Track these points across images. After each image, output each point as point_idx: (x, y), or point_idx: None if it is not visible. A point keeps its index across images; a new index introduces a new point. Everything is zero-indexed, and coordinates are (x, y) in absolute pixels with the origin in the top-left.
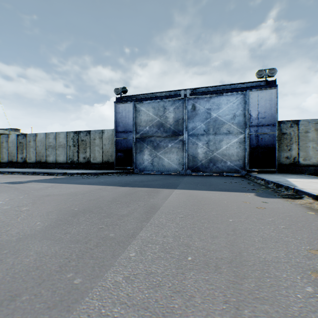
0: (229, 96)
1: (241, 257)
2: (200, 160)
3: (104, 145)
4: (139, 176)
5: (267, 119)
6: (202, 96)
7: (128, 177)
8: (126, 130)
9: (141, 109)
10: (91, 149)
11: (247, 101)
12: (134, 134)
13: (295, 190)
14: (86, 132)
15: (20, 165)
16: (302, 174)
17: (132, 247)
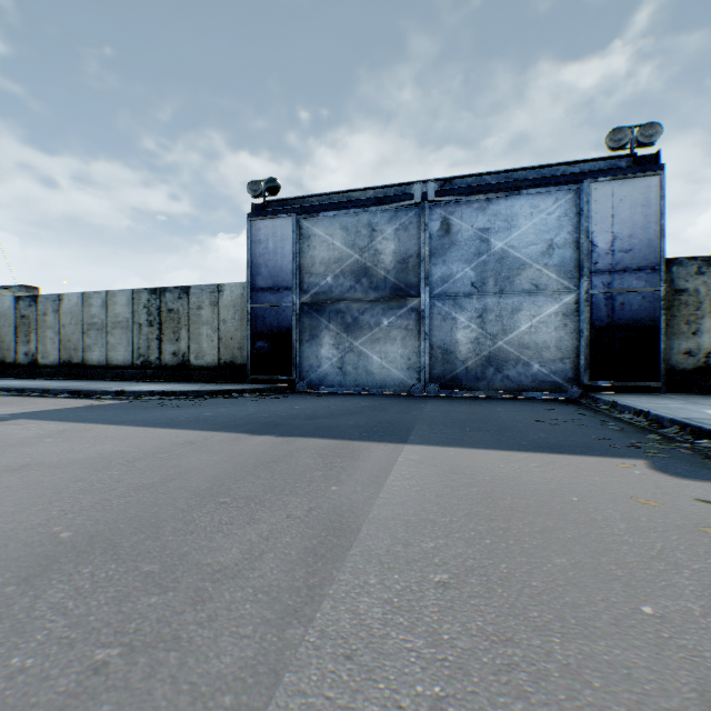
0: (538, 196)
1: None
2: (462, 359)
3: (223, 322)
4: (308, 401)
5: (636, 255)
6: (469, 197)
7: (279, 402)
8: (277, 285)
9: (313, 231)
10: (191, 333)
11: (585, 207)
12: (297, 296)
13: None
14: (180, 290)
15: (23, 372)
16: None
17: None
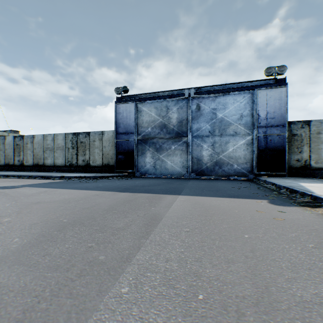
0: (236, 95)
1: (270, 295)
2: (205, 163)
3: (104, 147)
4: (141, 180)
5: (276, 120)
6: (208, 95)
7: (129, 181)
8: (127, 131)
9: (143, 109)
10: (90, 152)
11: (255, 100)
12: (136, 136)
13: (313, 196)
14: (85, 133)
15: (17, 168)
16: (314, 177)
17: (125, 277)
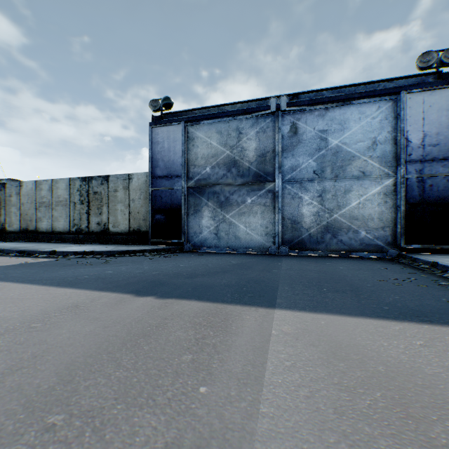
0: (364, 105)
1: None
2: (306, 227)
3: (132, 201)
4: (191, 259)
5: (442, 148)
6: (311, 107)
7: (169, 261)
8: (170, 173)
9: (196, 134)
10: (110, 209)
11: (401, 112)
12: (185, 181)
13: None
14: (102, 178)
15: None
16: None
17: None
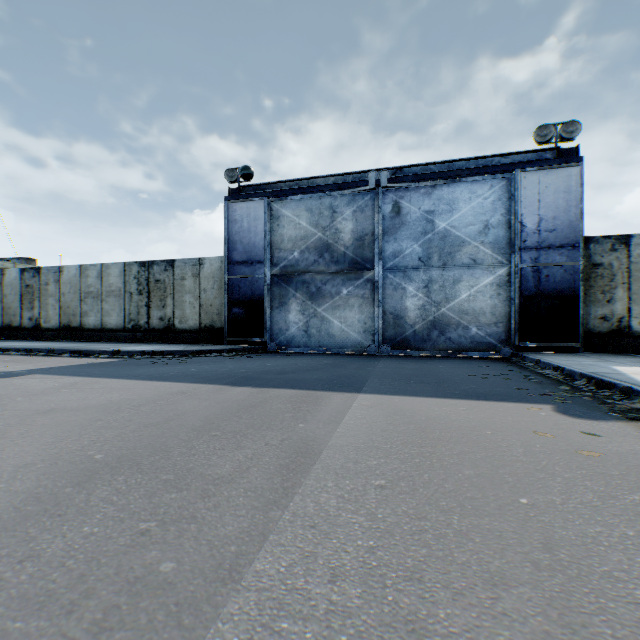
0: (475, 183)
1: None
2: (411, 323)
3: (204, 291)
4: (278, 359)
5: (559, 234)
6: (416, 183)
7: (253, 360)
8: (250, 259)
9: (282, 212)
10: (175, 300)
11: (515, 193)
12: (268, 268)
13: None
14: (166, 263)
15: (27, 334)
16: (638, 354)
17: (221, 638)
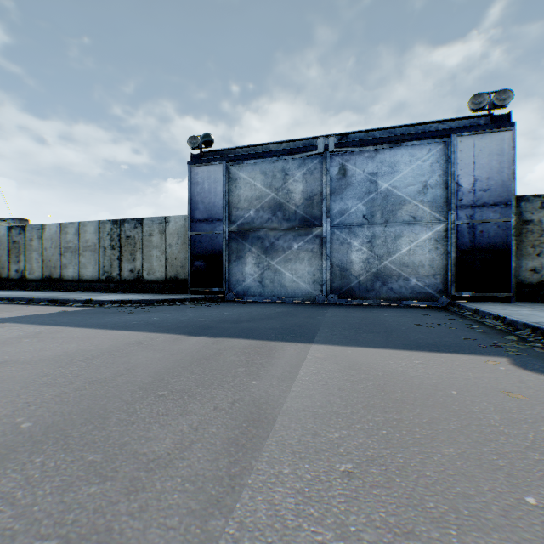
0: (415, 147)
1: None
2: (356, 275)
3: (169, 246)
4: (235, 308)
5: (492, 193)
6: (361, 148)
7: (212, 309)
8: (211, 217)
9: (239, 175)
10: (144, 255)
11: (452, 156)
12: (227, 225)
13: None
14: (135, 221)
15: (14, 285)
16: None
17: None
